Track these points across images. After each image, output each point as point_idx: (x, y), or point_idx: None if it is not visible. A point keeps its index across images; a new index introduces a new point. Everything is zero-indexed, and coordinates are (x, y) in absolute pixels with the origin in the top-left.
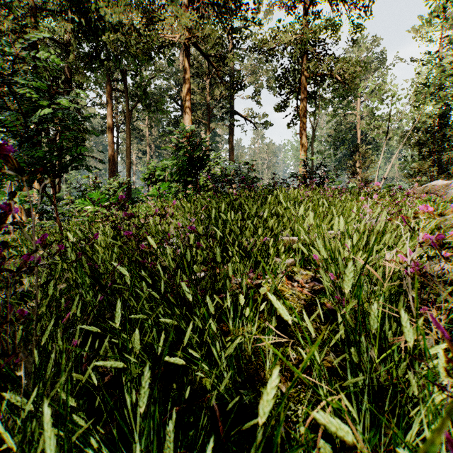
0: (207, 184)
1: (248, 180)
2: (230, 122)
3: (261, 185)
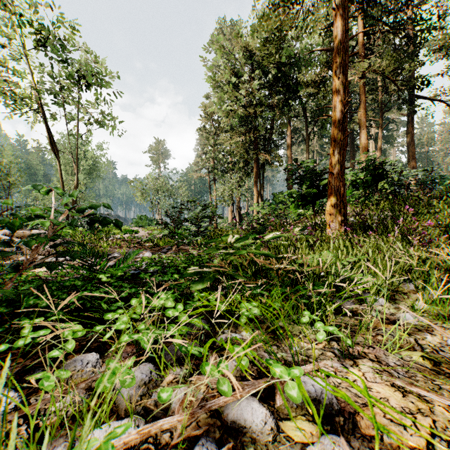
0: (384, 187)
1: (426, 182)
2: (408, 110)
3: (444, 183)
